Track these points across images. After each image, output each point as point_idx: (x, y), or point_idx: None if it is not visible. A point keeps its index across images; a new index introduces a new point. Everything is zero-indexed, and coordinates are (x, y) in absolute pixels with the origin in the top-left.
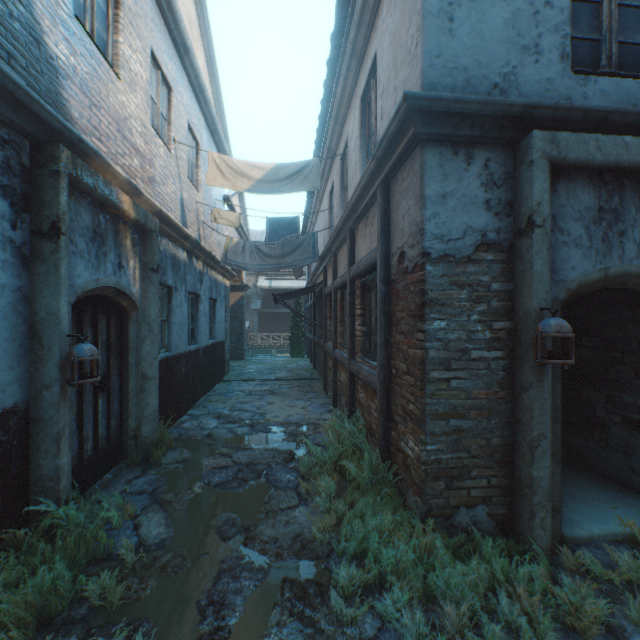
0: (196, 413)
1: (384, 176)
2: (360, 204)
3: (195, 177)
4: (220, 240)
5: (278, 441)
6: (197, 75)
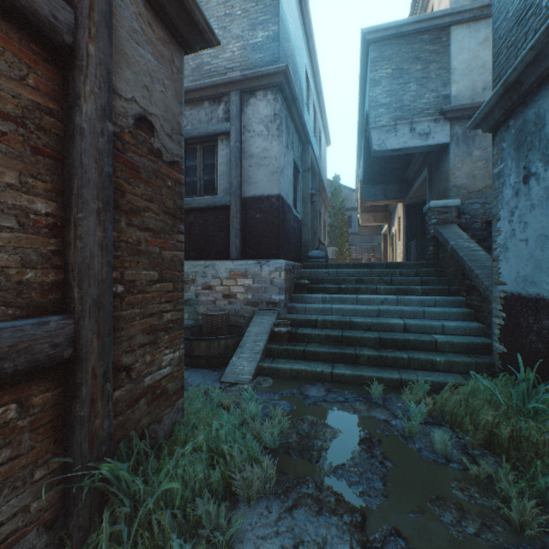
0: None
1: None
2: None
3: None
4: None
5: None
6: None
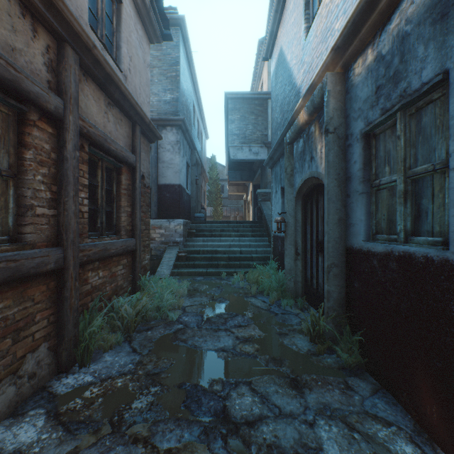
0: None
1: (142, 127)
2: (119, 94)
3: None
4: None
5: (183, 357)
6: None
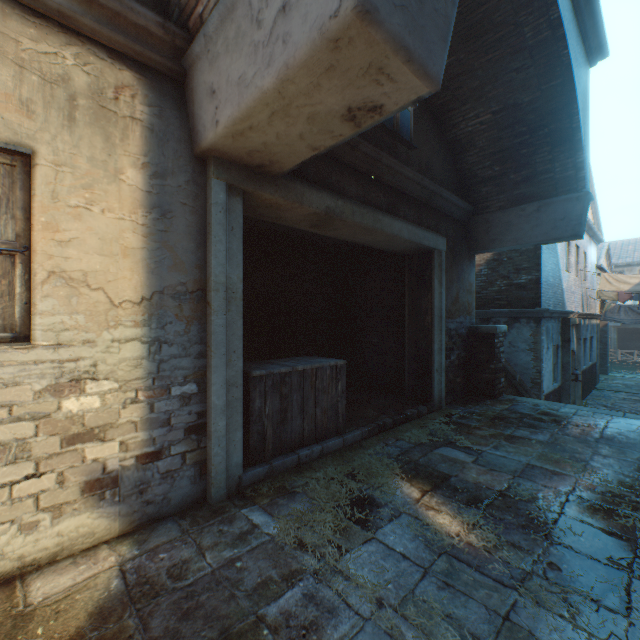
0: (588, 402)
1: None
2: None
3: (583, 273)
4: (593, 296)
5: None
6: (588, 225)
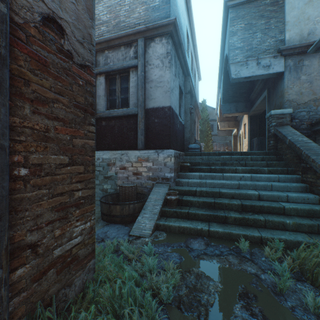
0: None
1: None
2: None
3: None
4: None
5: None
6: None
